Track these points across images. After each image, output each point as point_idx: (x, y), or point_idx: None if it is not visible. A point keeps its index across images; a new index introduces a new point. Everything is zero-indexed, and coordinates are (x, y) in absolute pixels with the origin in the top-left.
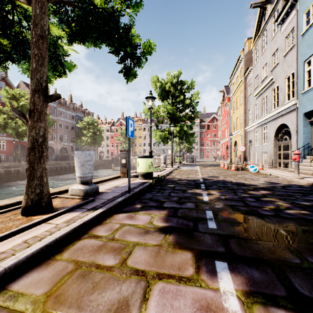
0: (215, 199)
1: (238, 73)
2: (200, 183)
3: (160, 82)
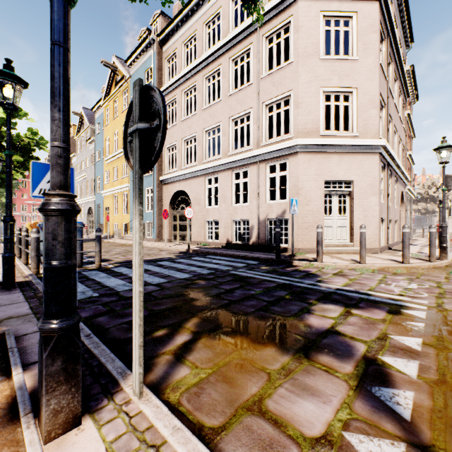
0: None
1: None
2: None
3: None
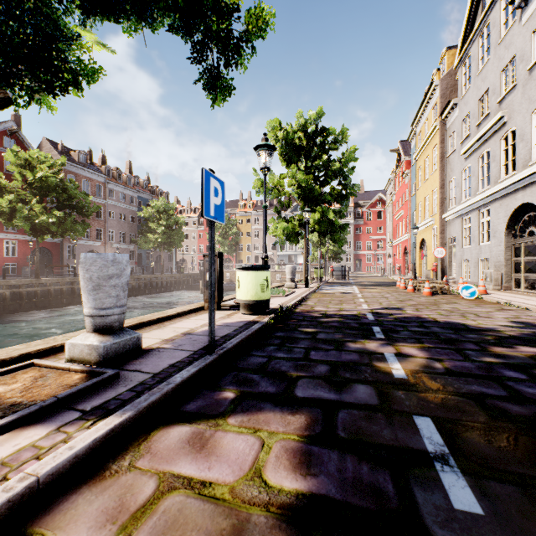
0: (421, 371)
1: (429, 114)
2: (369, 323)
3: (284, 131)
